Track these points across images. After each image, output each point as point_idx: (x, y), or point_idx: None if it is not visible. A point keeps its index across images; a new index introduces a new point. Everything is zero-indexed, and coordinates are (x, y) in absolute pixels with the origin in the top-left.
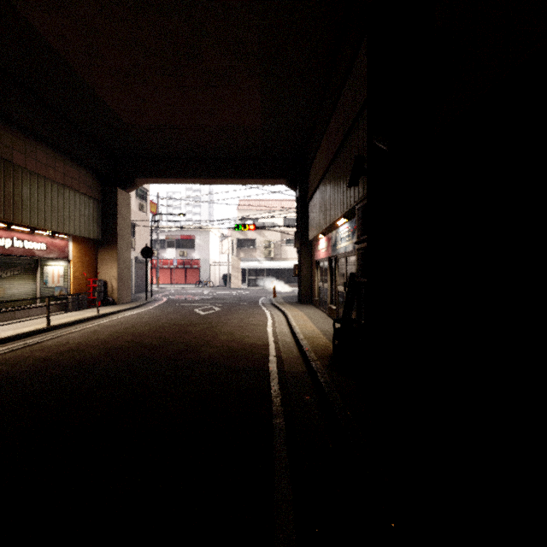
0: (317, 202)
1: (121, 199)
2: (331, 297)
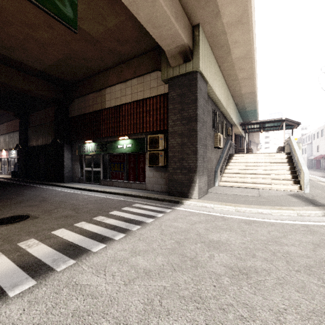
0: (2, 139)
1: None
2: (8, 169)
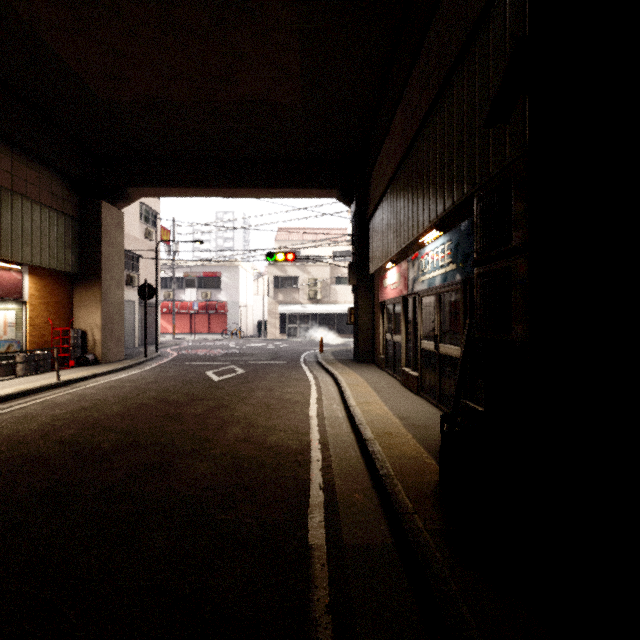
0: (383, 216)
1: (108, 217)
2: (406, 357)
